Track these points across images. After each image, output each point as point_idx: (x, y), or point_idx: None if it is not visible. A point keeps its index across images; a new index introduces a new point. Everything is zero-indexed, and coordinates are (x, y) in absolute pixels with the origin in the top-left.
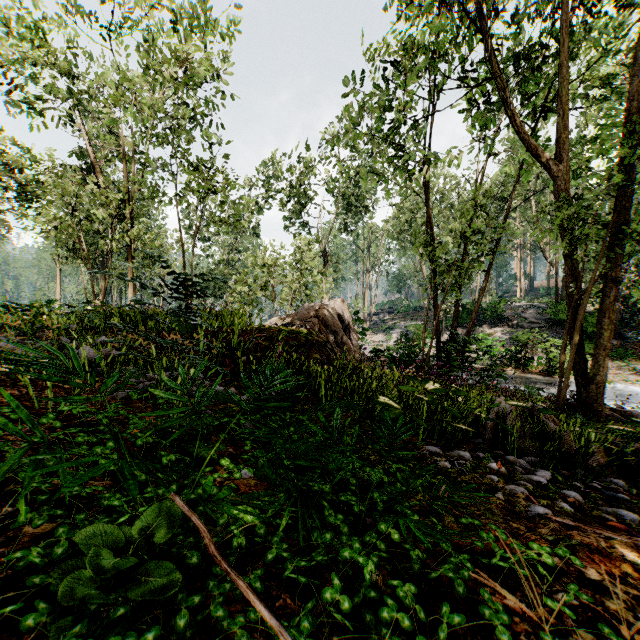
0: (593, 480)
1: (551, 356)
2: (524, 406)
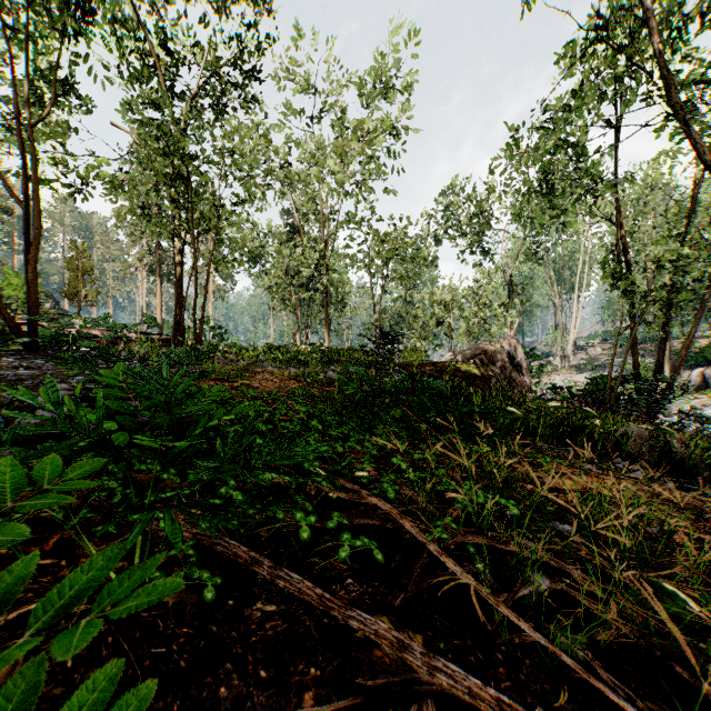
0: (688, 481)
1: None
2: (649, 428)
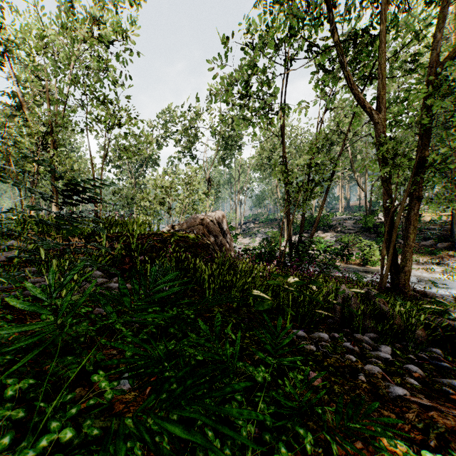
0: (419, 351)
1: (365, 252)
2: (363, 292)
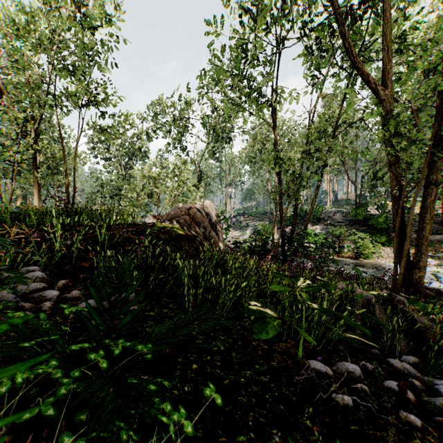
0: None
1: (358, 245)
2: (388, 297)
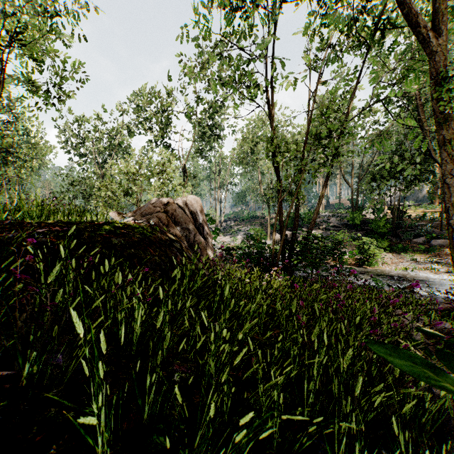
0: None
1: (362, 251)
2: None
